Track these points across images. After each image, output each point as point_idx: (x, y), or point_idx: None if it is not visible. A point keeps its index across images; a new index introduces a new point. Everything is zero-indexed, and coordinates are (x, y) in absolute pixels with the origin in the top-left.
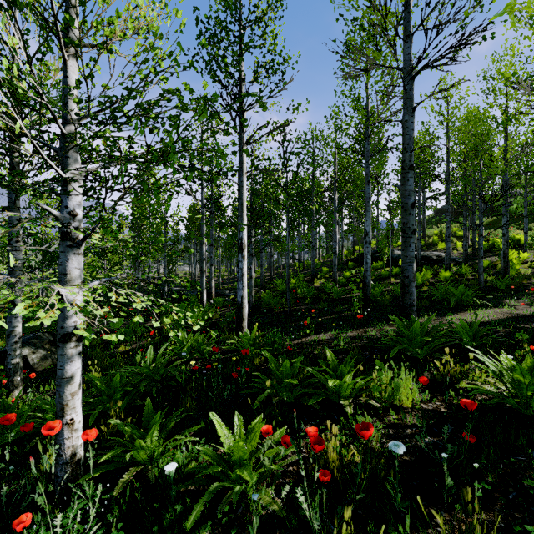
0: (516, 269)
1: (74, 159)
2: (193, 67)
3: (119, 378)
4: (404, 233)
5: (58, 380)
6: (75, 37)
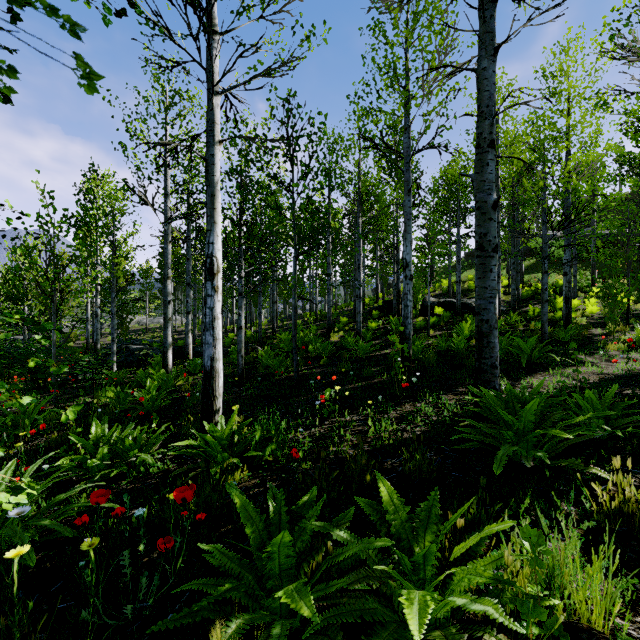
0: (573, 318)
1: None
2: None
3: None
4: (481, 250)
5: None
6: None
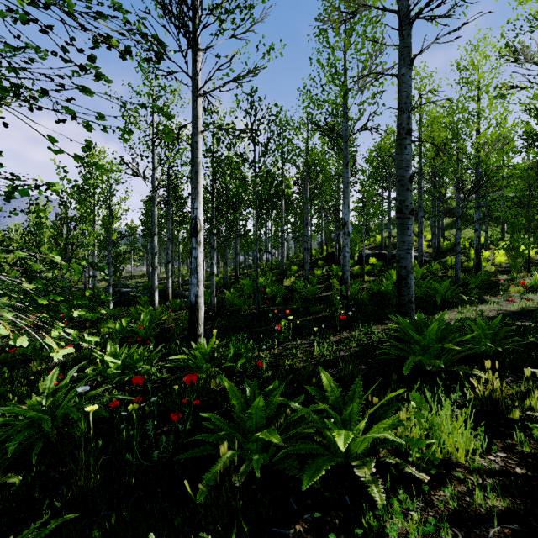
0: (483, 267)
1: None
2: None
3: None
4: (400, 213)
5: None
6: None
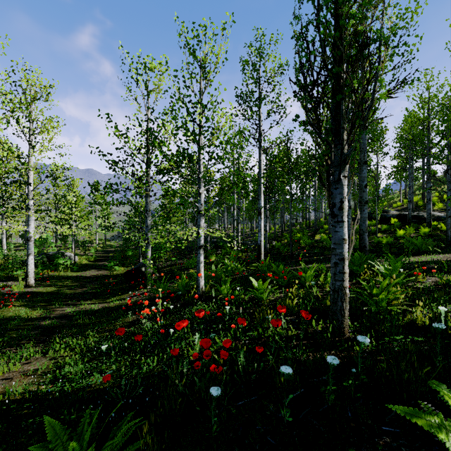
0: None
1: (202, 185)
2: (243, 147)
3: (205, 273)
4: (360, 203)
5: (198, 262)
6: (202, 142)
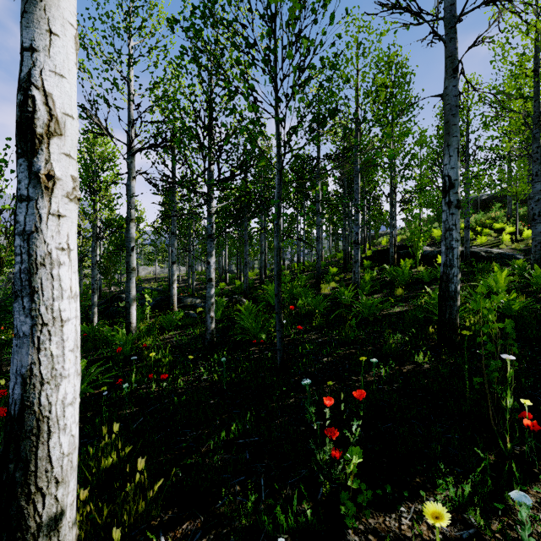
0: None
1: None
2: None
3: None
4: None
5: None
6: None
